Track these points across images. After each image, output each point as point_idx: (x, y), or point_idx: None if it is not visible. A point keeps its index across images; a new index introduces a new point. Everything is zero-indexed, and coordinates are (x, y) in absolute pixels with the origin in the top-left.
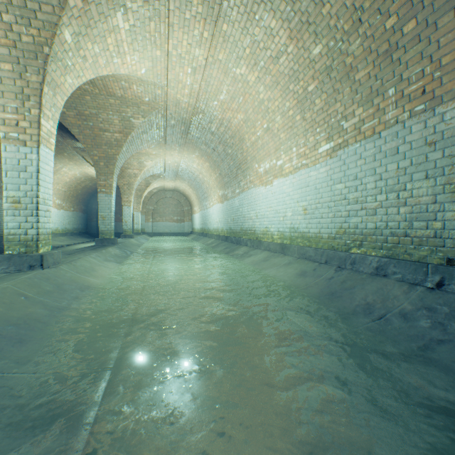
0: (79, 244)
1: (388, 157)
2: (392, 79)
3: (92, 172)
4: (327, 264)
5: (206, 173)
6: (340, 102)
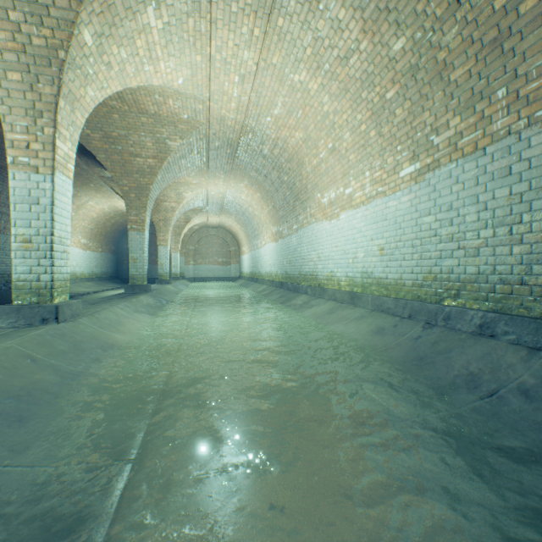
0: (108, 290)
1: (496, 180)
2: (503, 77)
3: (122, 206)
4: (411, 318)
5: (257, 205)
6: (429, 111)
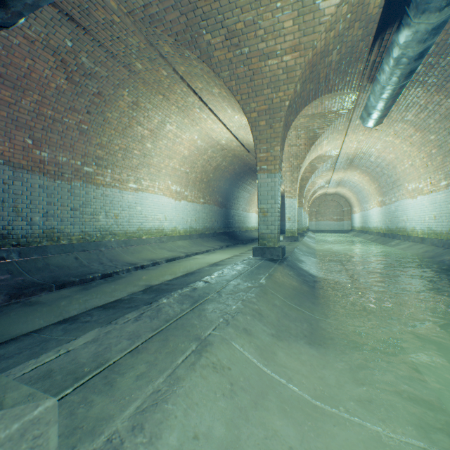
0: None
1: None
2: None
3: None
4: (442, 247)
5: (366, 183)
6: (447, 162)
